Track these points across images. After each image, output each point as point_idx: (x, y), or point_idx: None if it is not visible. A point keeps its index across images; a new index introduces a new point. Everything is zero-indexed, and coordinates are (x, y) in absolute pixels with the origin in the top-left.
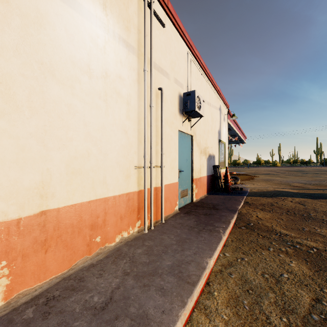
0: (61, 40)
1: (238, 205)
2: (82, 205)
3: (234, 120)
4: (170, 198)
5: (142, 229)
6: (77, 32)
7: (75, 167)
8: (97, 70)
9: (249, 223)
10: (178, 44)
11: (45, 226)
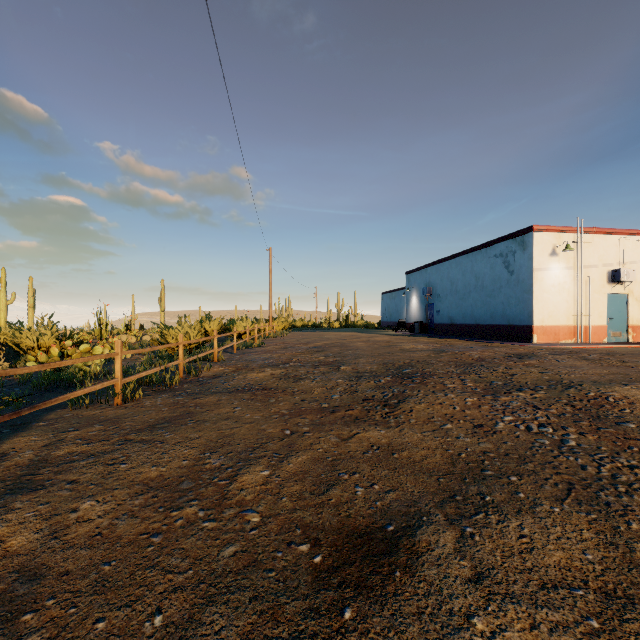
0: (546, 281)
1: None
2: (551, 326)
3: None
4: (598, 333)
5: (576, 342)
6: (550, 276)
7: (550, 315)
8: (556, 284)
9: None
10: (607, 241)
11: (543, 329)
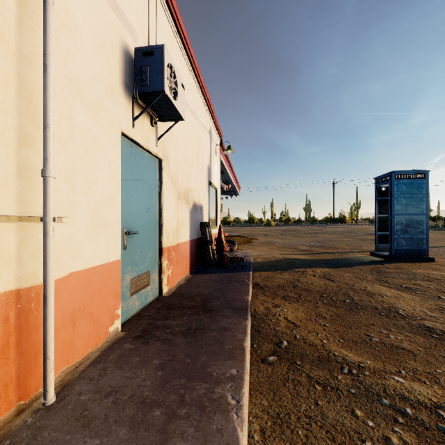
0: None
1: (246, 292)
2: None
3: (228, 158)
4: (92, 307)
5: None
6: None
7: None
8: None
9: (278, 342)
10: None
11: None
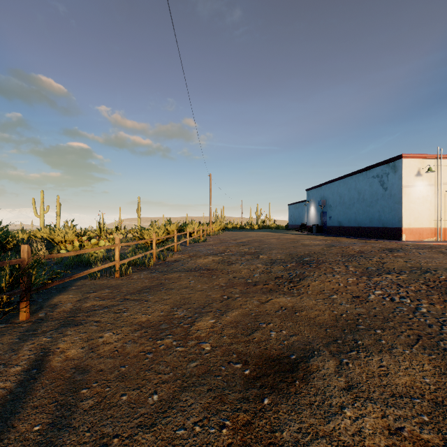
0: (412, 195)
1: None
2: (417, 228)
3: None
4: None
5: (436, 240)
6: (416, 191)
7: (415, 220)
8: (420, 197)
9: None
10: None
11: (410, 230)
